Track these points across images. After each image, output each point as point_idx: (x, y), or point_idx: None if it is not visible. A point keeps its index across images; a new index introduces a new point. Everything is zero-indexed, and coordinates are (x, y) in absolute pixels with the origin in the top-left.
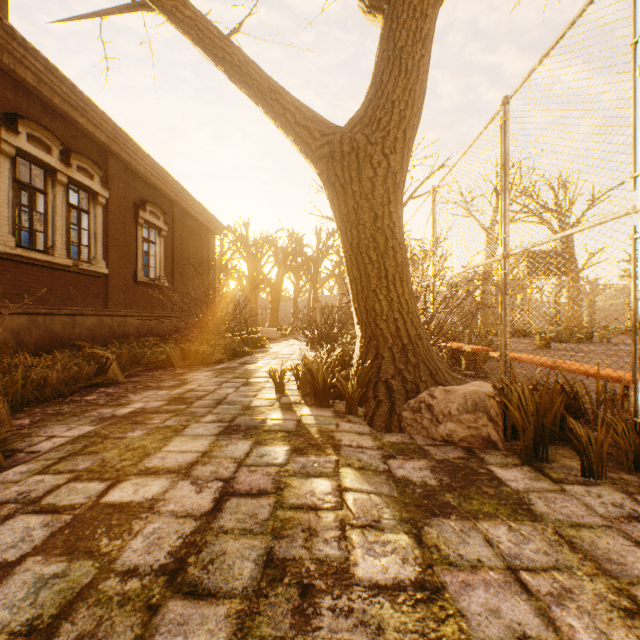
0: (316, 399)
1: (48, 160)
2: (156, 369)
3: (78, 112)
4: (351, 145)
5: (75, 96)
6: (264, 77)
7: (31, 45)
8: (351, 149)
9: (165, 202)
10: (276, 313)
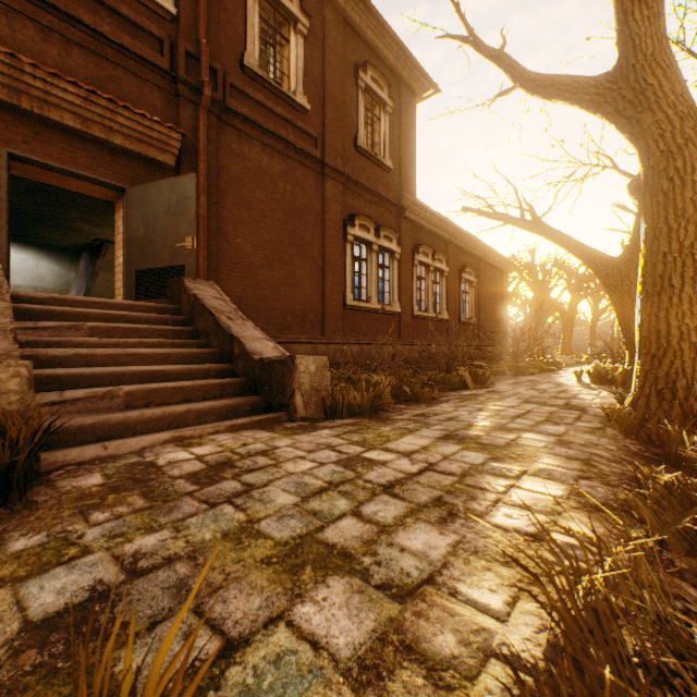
0: (598, 382)
1: (427, 261)
2: (496, 375)
3: (438, 229)
4: (617, 270)
5: (438, 221)
6: (571, 242)
7: (427, 209)
8: (617, 272)
9: (474, 261)
10: (568, 341)
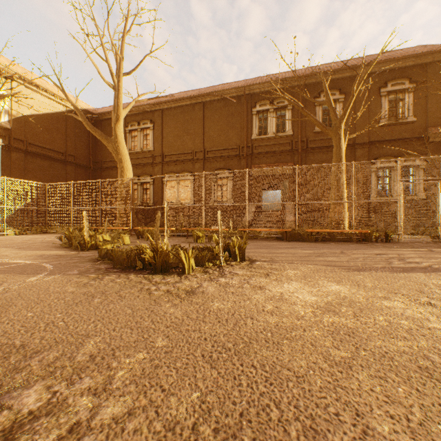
0: None
1: None
2: None
3: None
4: None
5: None
6: None
7: None
8: None
9: None
10: None
